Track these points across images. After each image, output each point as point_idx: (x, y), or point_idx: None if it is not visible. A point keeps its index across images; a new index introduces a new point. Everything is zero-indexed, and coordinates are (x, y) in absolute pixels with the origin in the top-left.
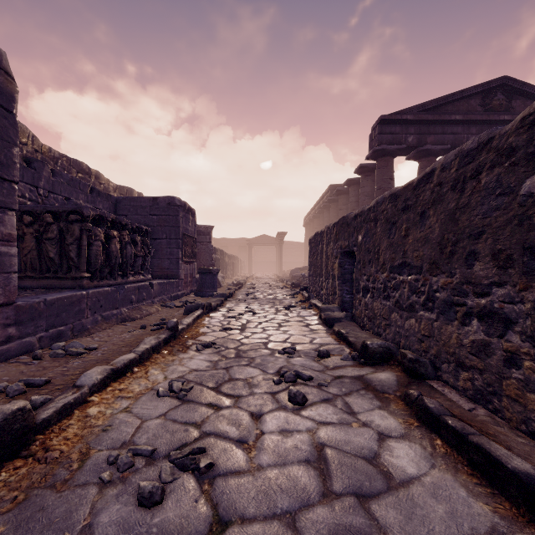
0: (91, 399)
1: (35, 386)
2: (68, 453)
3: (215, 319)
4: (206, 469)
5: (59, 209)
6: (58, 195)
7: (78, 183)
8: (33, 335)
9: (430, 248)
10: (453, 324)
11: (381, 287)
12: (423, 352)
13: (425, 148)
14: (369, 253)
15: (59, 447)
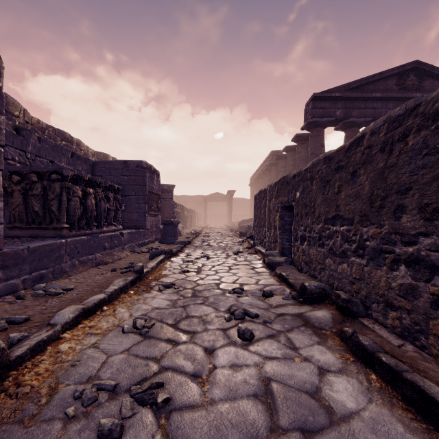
0: (63, 336)
1: (16, 323)
2: (38, 388)
3: (175, 263)
4: (163, 404)
5: (43, 170)
6: (44, 158)
7: (60, 149)
8: (17, 278)
9: (361, 203)
10: (382, 269)
11: (317, 236)
12: (354, 293)
13: (350, 120)
14: (306, 207)
15: (30, 382)
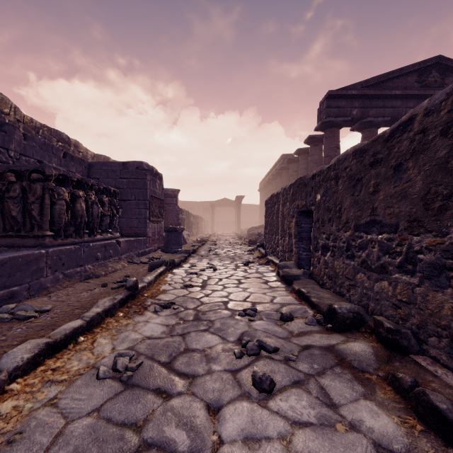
0: (10, 388)
1: None
2: None
3: (177, 276)
4: None
5: (22, 168)
6: (30, 158)
7: (50, 147)
8: None
9: (410, 204)
10: (445, 292)
11: (344, 245)
12: (400, 319)
13: (367, 120)
14: (329, 212)
15: None
